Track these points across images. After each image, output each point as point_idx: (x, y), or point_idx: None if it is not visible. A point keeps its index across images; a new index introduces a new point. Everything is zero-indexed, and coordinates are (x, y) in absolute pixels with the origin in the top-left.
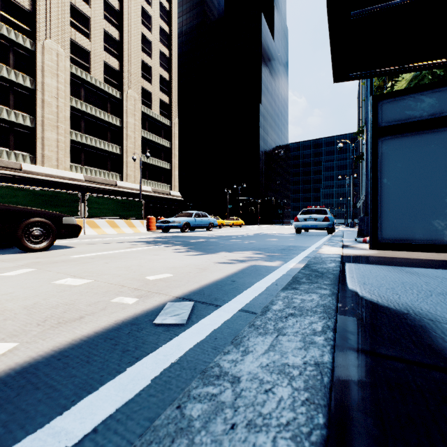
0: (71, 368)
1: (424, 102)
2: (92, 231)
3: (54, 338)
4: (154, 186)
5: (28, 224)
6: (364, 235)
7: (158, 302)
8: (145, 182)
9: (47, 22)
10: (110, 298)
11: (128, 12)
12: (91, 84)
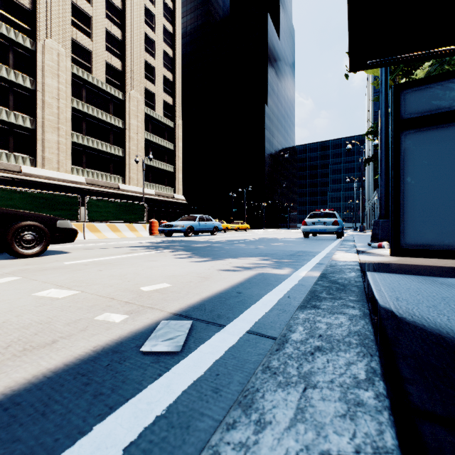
0: (18, 425)
1: (454, 90)
2: (92, 235)
3: (11, 373)
4: (158, 189)
5: (18, 228)
6: (379, 240)
7: (150, 320)
8: (148, 185)
9: (47, 21)
10: (95, 315)
11: (131, 11)
12: (92, 84)
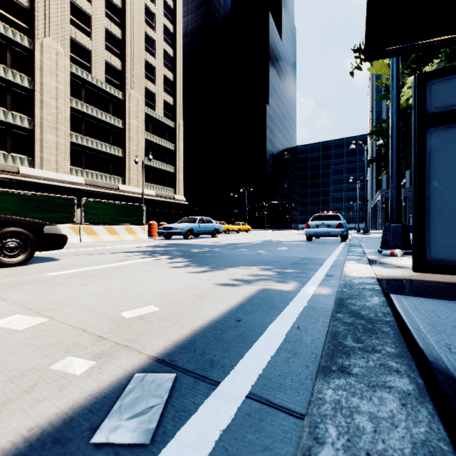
0: None
1: None
2: (89, 238)
3: None
4: (158, 190)
5: (0, 235)
6: (390, 247)
7: (121, 372)
8: (148, 186)
9: (46, 20)
10: (53, 360)
11: (131, 10)
12: (92, 84)
